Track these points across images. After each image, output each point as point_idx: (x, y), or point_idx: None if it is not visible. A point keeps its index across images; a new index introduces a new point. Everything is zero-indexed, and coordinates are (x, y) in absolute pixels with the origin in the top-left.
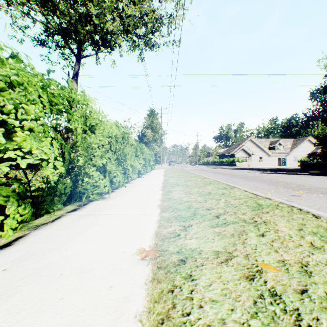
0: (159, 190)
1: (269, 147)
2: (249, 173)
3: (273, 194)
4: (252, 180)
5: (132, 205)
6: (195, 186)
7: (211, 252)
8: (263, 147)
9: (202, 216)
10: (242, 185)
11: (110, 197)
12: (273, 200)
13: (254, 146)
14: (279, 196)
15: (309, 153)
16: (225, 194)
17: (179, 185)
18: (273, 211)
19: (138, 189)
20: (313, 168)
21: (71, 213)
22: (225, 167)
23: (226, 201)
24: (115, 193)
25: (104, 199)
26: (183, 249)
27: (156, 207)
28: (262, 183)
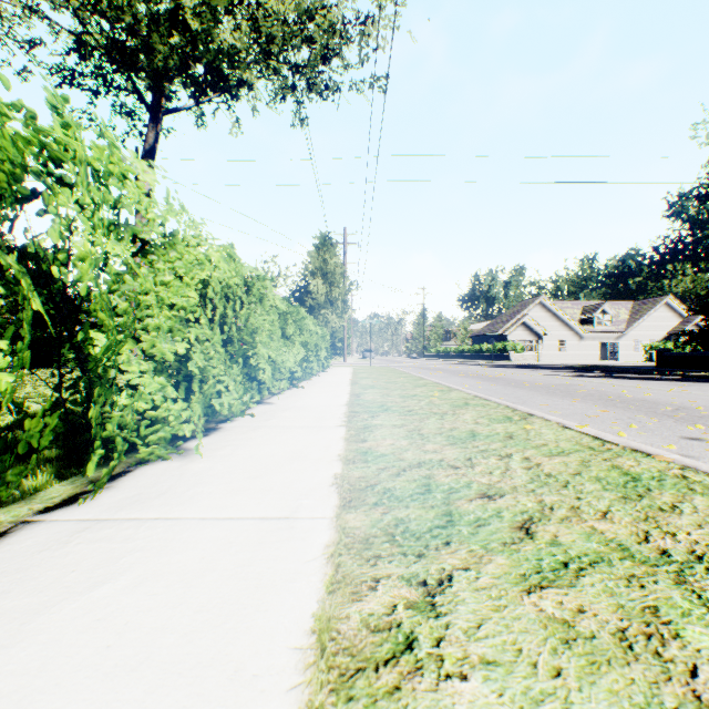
0: (339, 424)
1: (580, 320)
2: (546, 378)
3: (632, 434)
4: (559, 393)
5: (255, 479)
6: (430, 412)
7: None
8: (569, 320)
9: (476, 527)
10: (543, 407)
11: (195, 452)
12: (657, 457)
13: (548, 318)
14: (652, 440)
15: (668, 331)
16: (515, 439)
17: (390, 409)
18: (690, 502)
19: (283, 423)
20: (685, 366)
21: (52, 514)
22: (485, 362)
23: (528, 463)
24: (220, 436)
25: (182, 454)
26: None
27: (328, 485)
28: (590, 403)
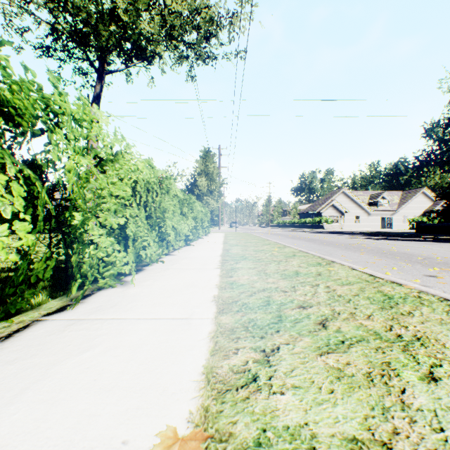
0: (216, 267)
1: (368, 203)
2: (346, 240)
3: (394, 273)
4: (353, 249)
5: (167, 298)
6: (272, 260)
7: (340, 444)
8: (361, 203)
9: (295, 323)
10: (342, 257)
11: (131, 282)
12: (405, 286)
13: (348, 201)
14: (405, 277)
15: (424, 210)
16: (322, 276)
17: (247, 258)
18: (419, 310)
19: (182, 266)
20: (434, 232)
21: (52, 316)
22: (308, 230)
23: (328, 289)
24: (144, 274)
25: (123, 284)
26: (269, 432)
27: (210, 301)
28: (371, 255)
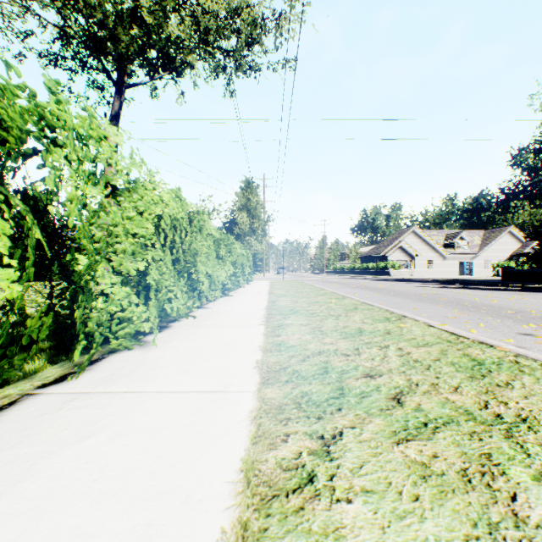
0: (260, 323)
1: (443, 244)
2: (417, 289)
3: (480, 331)
4: (427, 300)
5: (197, 364)
6: (328, 314)
7: None
8: (435, 244)
9: (361, 398)
10: (414, 311)
11: (152, 343)
12: (498, 347)
13: (419, 243)
14: (495, 335)
15: (511, 253)
16: (392, 334)
17: (298, 312)
18: (519, 380)
19: (217, 322)
20: (523, 280)
21: (48, 388)
22: (371, 277)
23: (400, 352)
24: (170, 332)
25: (142, 345)
26: None
27: (251, 368)
28: (449, 307)
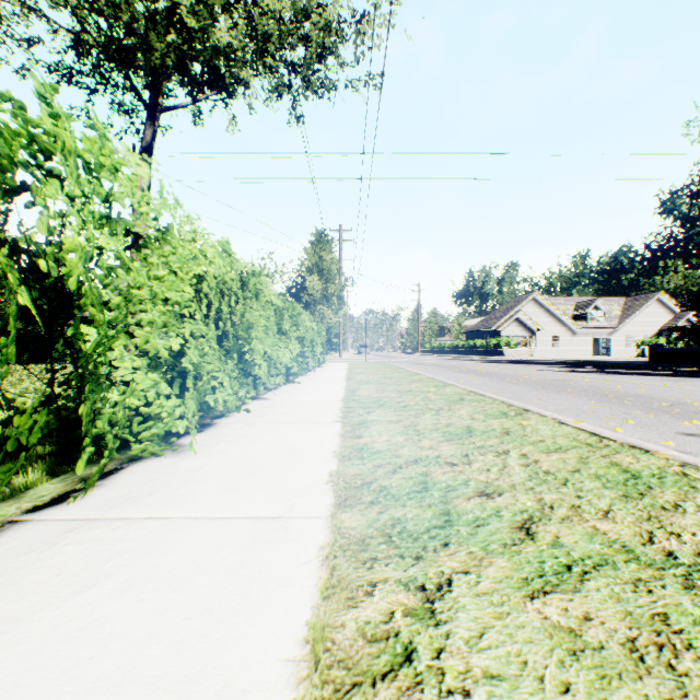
0: (334, 420)
1: (573, 316)
2: (540, 373)
3: (628, 429)
4: (554, 389)
5: (249, 477)
6: (426, 407)
7: None
8: (562, 316)
9: (475, 527)
10: (538, 402)
11: (189, 448)
12: (656, 453)
13: (541, 314)
14: (648, 436)
15: (660, 327)
16: (512, 435)
17: (385, 404)
18: (692, 500)
19: (278, 418)
20: (677, 361)
21: (40, 513)
22: (479, 358)
23: (525, 459)
24: (215, 432)
25: (176, 450)
26: None
27: (323, 483)
28: (584, 398)
